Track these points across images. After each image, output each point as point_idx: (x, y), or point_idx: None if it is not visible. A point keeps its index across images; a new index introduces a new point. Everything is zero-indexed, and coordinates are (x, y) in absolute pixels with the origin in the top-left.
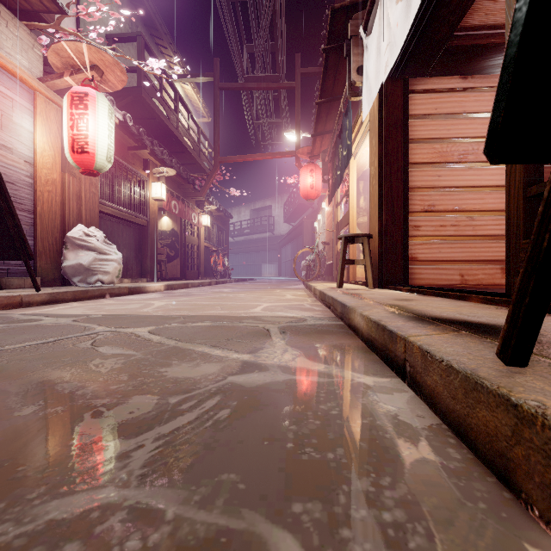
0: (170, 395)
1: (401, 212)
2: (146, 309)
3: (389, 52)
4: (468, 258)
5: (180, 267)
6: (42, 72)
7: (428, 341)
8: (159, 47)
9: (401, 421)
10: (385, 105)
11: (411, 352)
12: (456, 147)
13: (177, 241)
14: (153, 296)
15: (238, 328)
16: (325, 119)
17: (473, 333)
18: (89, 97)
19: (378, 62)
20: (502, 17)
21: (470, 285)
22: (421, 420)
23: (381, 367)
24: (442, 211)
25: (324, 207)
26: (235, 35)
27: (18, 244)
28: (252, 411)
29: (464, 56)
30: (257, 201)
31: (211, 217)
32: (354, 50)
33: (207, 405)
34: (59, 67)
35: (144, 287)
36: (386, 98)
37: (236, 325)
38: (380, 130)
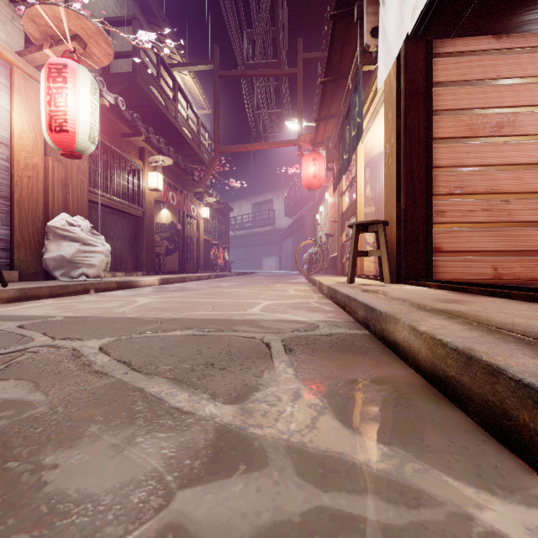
0: None
1: (423, 194)
2: (124, 308)
3: None
4: (503, 248)
5: (178, 260)
6: (23, 48)
7: None
8: (158, 36)
9: None
10: (404, 70)
11: None
12: (488, 119)
13: (177, 234)
14: (143, 291)
15: (226, 341)
16: (329, 101)
17: None
18: (69, 69)
19: (401, 12)
20: None
21: (505, 280)
22: None
23: (499, 455)
24: (472, 193)
25: (326, 198)
26: (234, 18)
27: None
28: None
29: (502, 7)
30: (258, 195)
31: (211, 210)
32: (367, 9)
33: None
34: (38, 38)
35: (135, 281)
36: (405, 62)
37: (224, 336)
38: (399, 100)
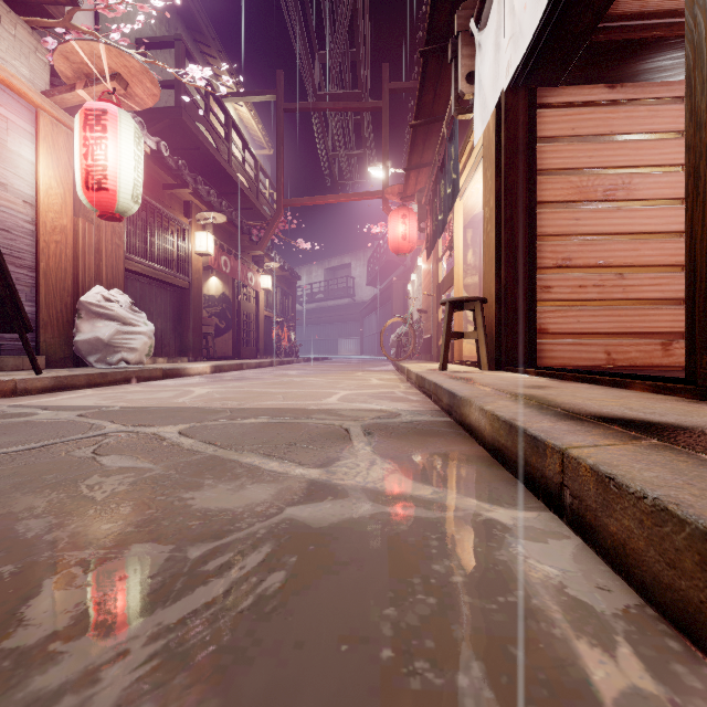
0: (191, 543)
1: (526, 267)
2: (182, 399)
3: (513, 47)
4: (617, 330)
5: (232, 342)
6: (48, 85)
7: (604, 457)
8: (205, 57)
9: (573, 598)
10: (504, 124)
11: (574, 474)
12: (601, 180)
13: (229, 309)
14: (195, 381)
15: (304, 427)
16: (421, 147)
17: (672, 444)
18: (109, 116)
19: (496, 63)
20: (666, 1)
21: (619, 366)
22: (607, 597)
23: (519, 491)
24: (582, 266)
25: (419, 265)
26: (304, 39)
27: (11, 310)
28: (321, 575)
29: (612, 56)
30: (333, 257)
31: (273, 278)
32: (462, 50)
33: (248, 562)
34: (70, 76)
35: (183, 368)
36: (505, 115)
37: (302, 423)
38: (498, 158)
